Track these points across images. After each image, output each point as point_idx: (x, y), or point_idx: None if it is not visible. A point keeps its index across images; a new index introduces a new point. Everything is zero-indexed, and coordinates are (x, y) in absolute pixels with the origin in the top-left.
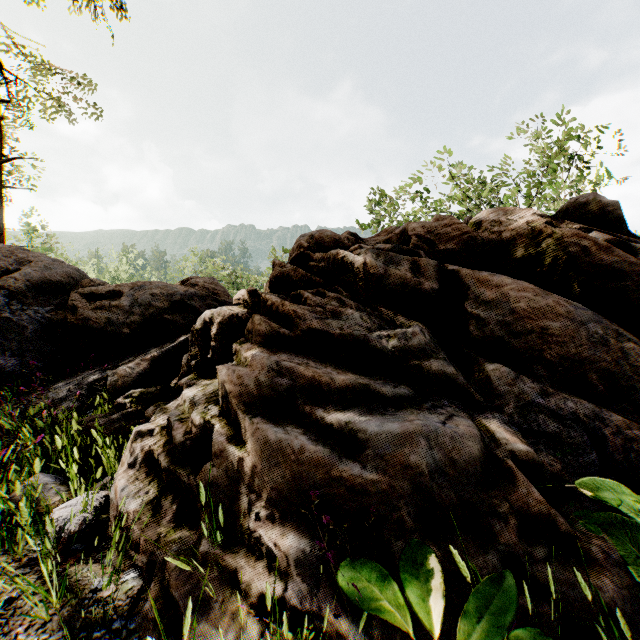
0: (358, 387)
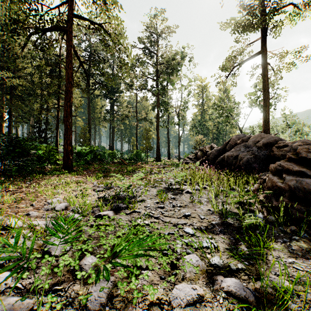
0: (299, 171)
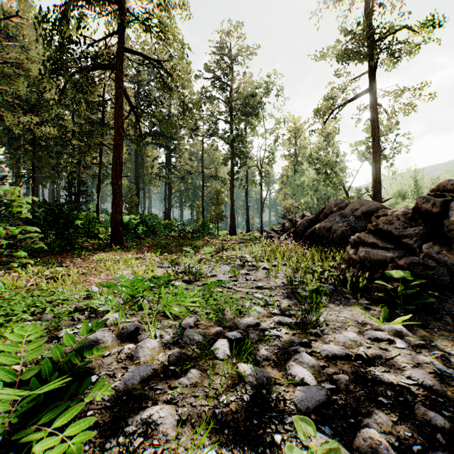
0: (373, 243)
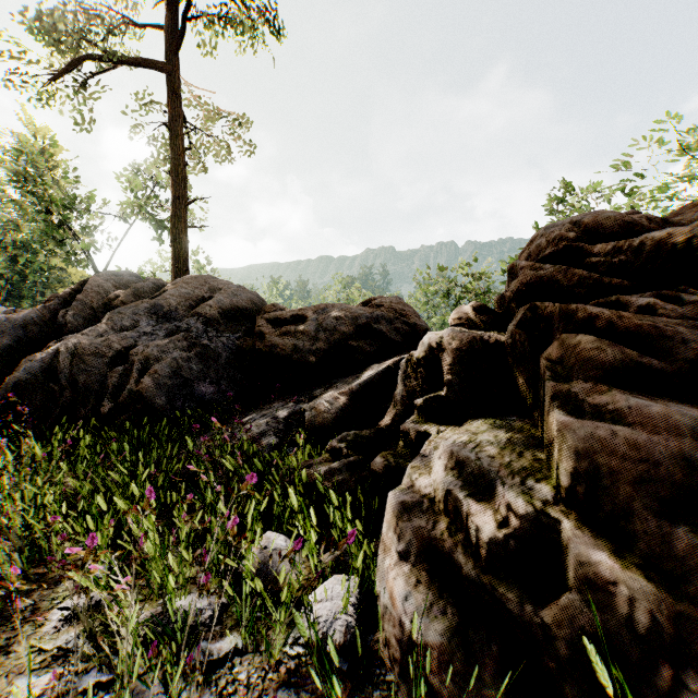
0: None
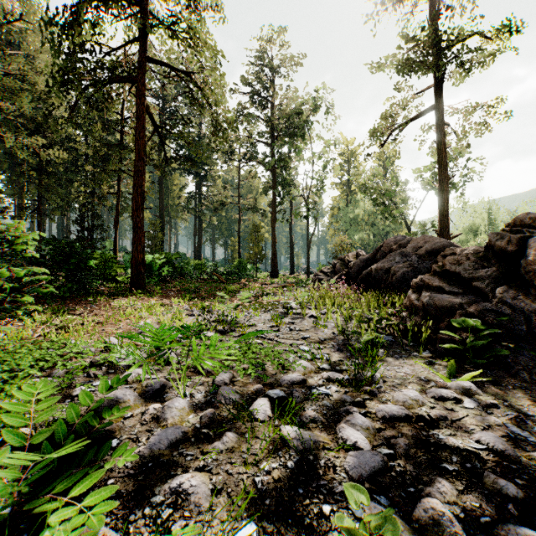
0: (439, 287)
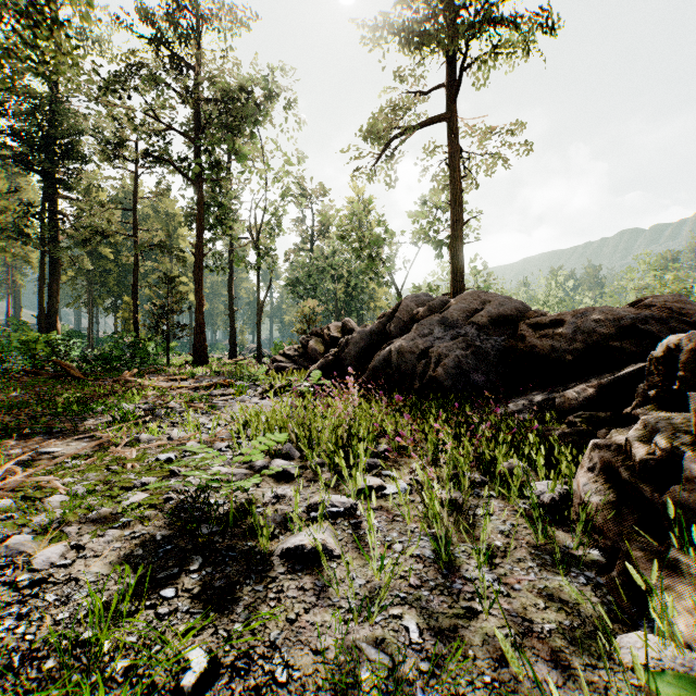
0: None
